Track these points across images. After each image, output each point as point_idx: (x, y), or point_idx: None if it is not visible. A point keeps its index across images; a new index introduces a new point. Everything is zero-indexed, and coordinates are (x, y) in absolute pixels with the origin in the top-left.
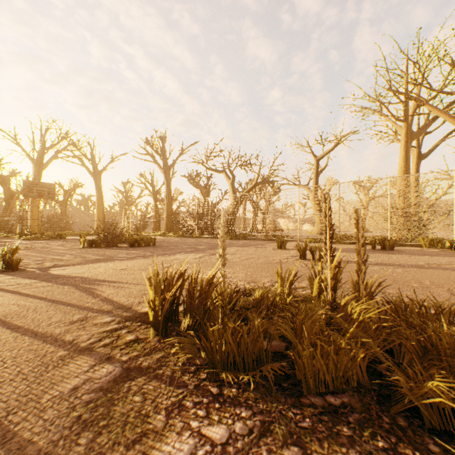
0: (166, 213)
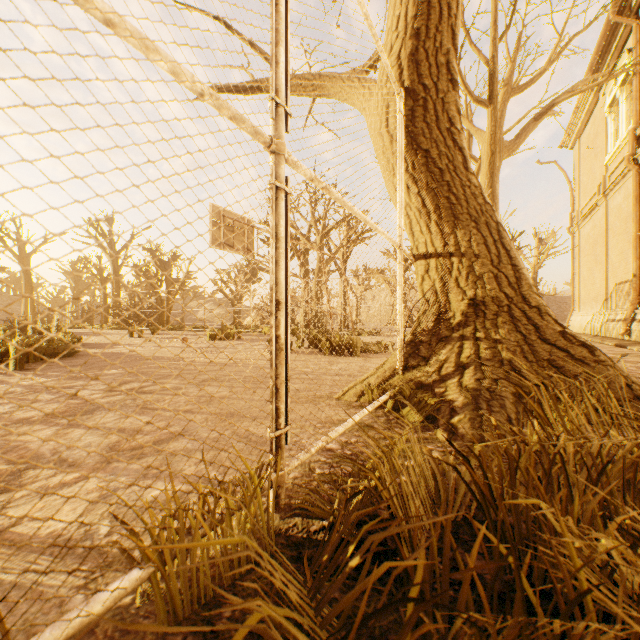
0: (113, 304)
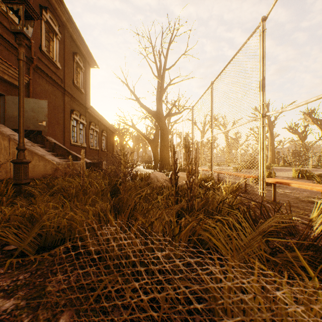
0: (269, 152)
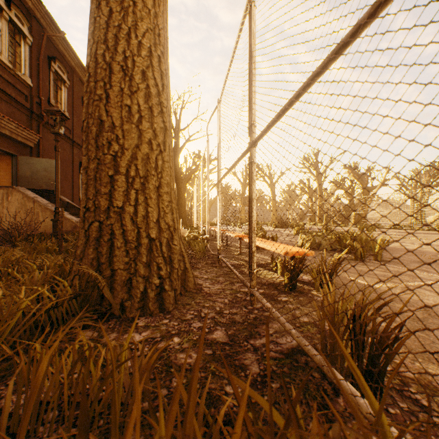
0: (318, 209)
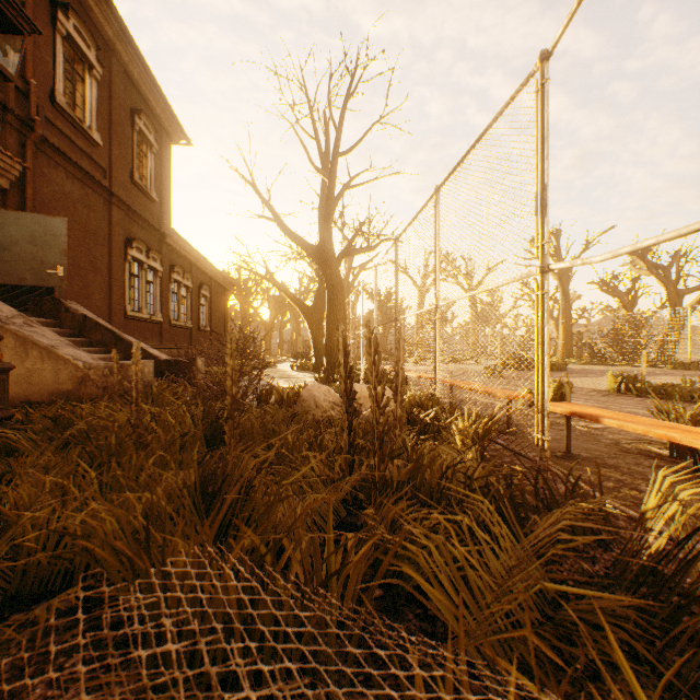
0: (561, 333)
